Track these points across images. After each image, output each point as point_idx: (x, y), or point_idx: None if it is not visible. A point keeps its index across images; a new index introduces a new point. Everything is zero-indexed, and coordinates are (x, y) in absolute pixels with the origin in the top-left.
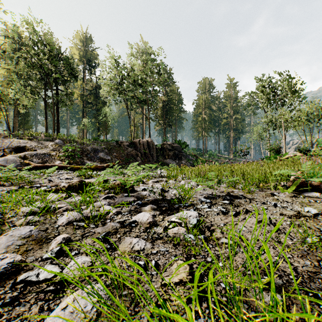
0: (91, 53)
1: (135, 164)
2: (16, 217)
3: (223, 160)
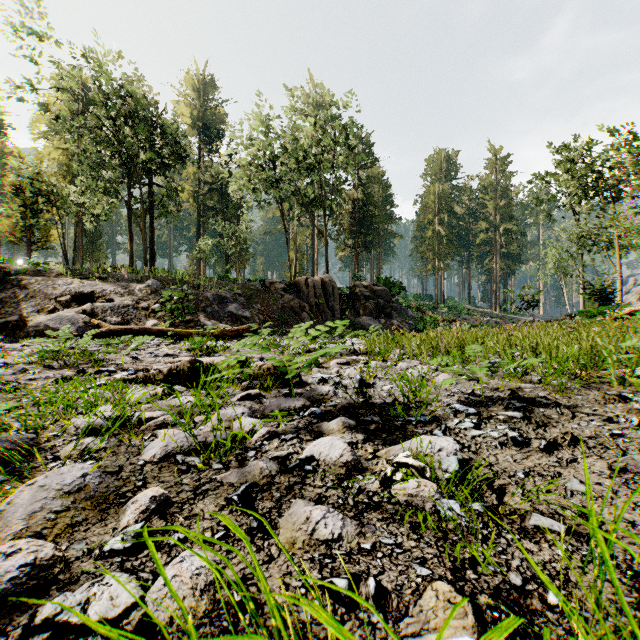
0: (214, 111)
1: (306, 326)
2: (62, 437)
3: (479, 319)
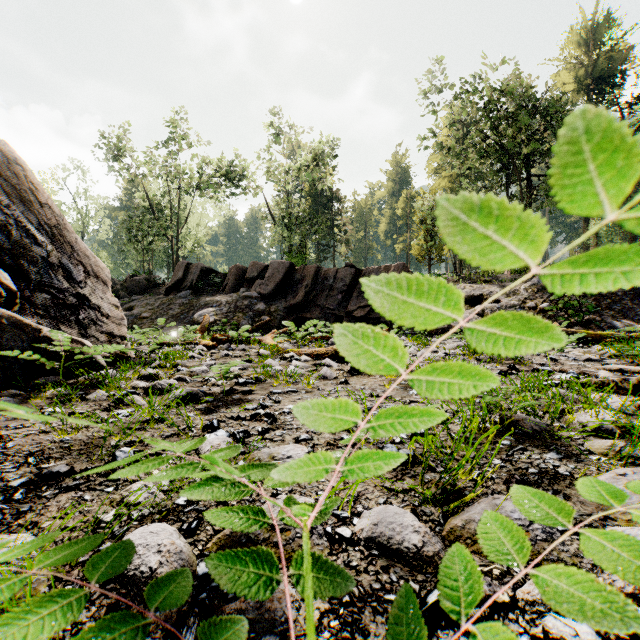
0: (609, 54)
1: None
2: (569, 430)
3: None
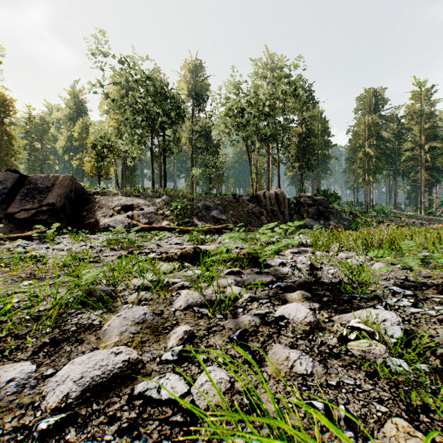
0: (202, 83)
1: (271, 225)
2: (127, 290)
3: (405, 220)
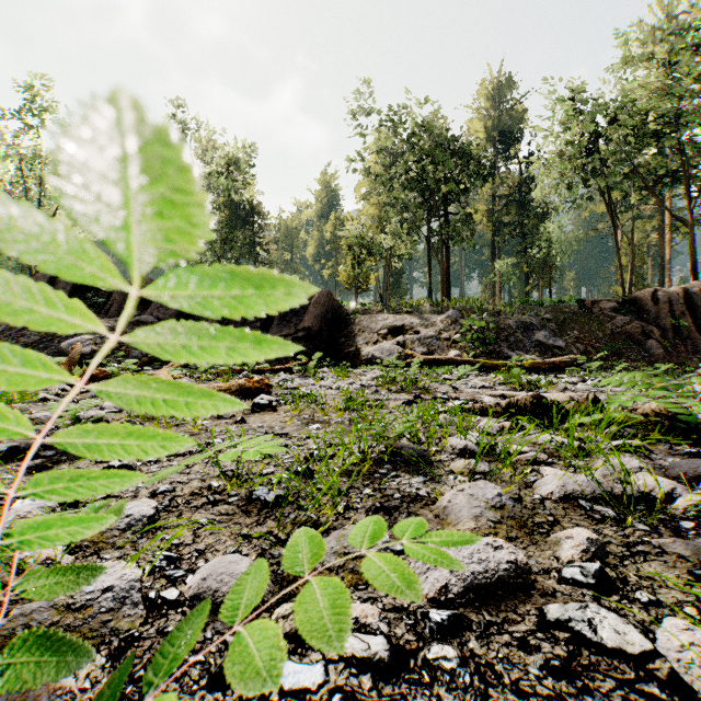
0: (510, 112)
1: None
2: (443, 453)
3: None
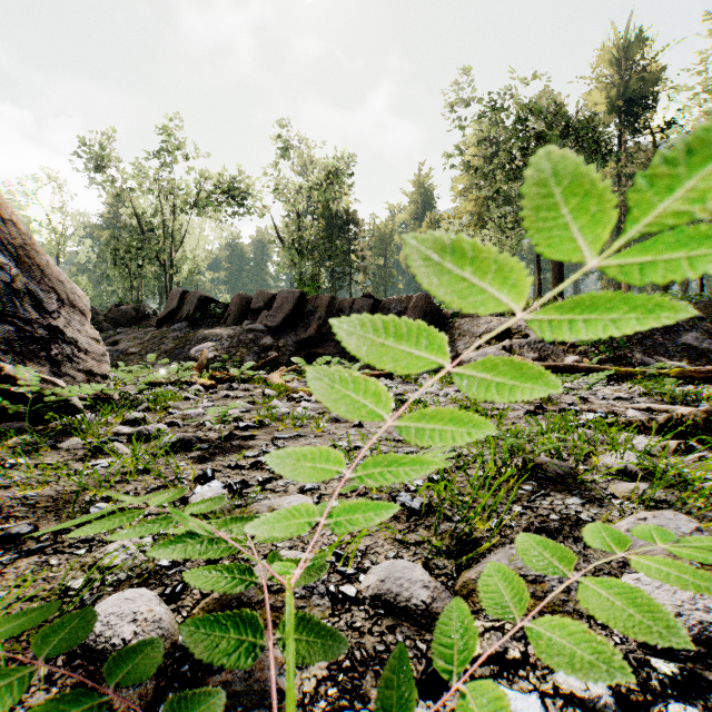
0: (641, 74)
1: None
2: (594, 473)
3: None
